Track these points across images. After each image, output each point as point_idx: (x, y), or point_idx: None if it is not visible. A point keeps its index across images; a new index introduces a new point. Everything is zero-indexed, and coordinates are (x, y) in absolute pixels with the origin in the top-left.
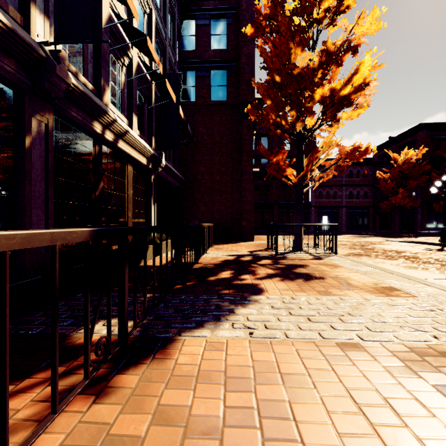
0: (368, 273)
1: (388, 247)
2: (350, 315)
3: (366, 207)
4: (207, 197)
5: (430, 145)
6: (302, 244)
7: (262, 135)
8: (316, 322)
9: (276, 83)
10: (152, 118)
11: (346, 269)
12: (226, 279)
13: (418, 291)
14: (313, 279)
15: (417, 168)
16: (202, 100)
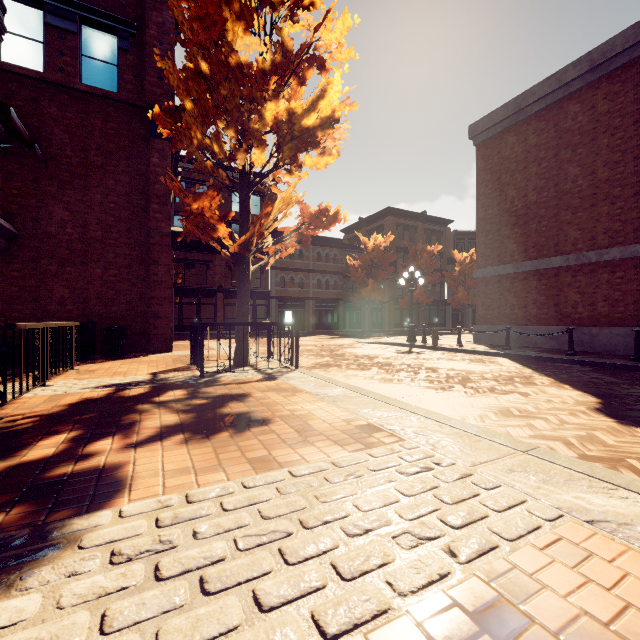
0: (338, 400)
1: (360, 351)
2: (303, 528)
3: (336, 300)
4: (73, 270)
5: (396, 233)
6: (249, 355)
7: (198, 182)
8: (220, 591)
9: (203, 76)
10: None
11: (309, 395)
12: (38, 464)
13: (403, 427)
14: (252, 425)
15: (386, 257)
16: (60, 76)
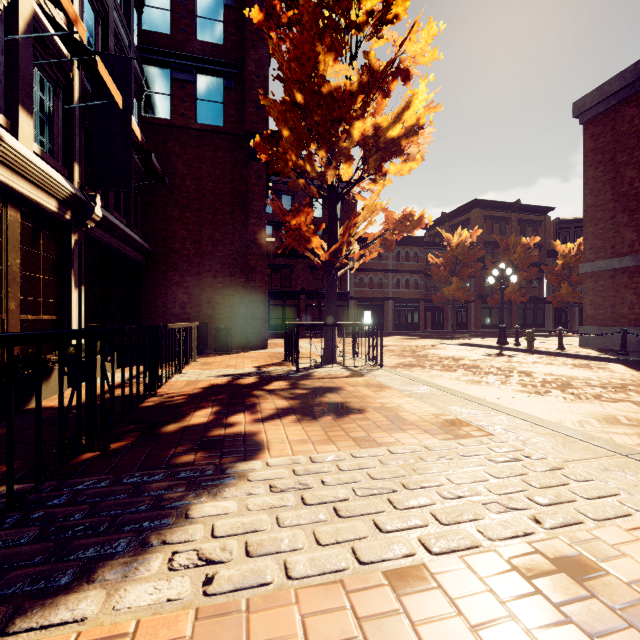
0: (425, 397)
1: (443, 352)
2: (405, 488)
3: (417, 300)
4: (190, 279)
5: (484, 226)
6: (336, 354)
7: (283, 192)
8: (349, 517)
9: (297, 106)
10: (75, 128)
11: (396, 391)
12: (199, 427)
13: (492, 424)
14: (349, 413)
15: (472, 253)
16: (182, 120)
